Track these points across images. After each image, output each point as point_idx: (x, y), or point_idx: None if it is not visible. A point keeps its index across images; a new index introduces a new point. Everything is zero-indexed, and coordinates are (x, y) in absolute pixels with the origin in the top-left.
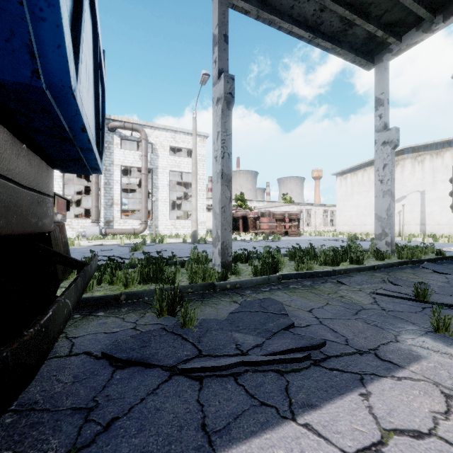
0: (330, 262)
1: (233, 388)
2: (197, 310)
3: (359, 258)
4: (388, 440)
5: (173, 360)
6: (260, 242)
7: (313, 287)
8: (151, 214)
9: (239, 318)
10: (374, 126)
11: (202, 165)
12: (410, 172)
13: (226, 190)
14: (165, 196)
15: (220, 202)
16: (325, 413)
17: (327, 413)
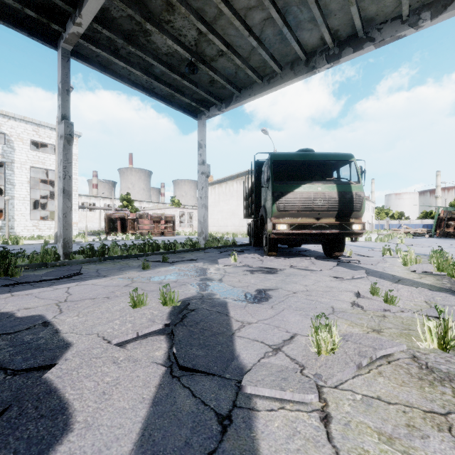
0: (152, 250)
1: (28, 286)
2: (27, 274)
3: (172, 247)
4: (75, 286)
5: (2, 284)
6: (129, 241)
7: (119, 262)
8: (4, 214)
9: (51, 273)
10: (198, 160)
11: (73, 164)
12: None
13: (67, 202)
14: (25, 194)
15: (62, 210)
16: (61, 285)
17: (61, 285)
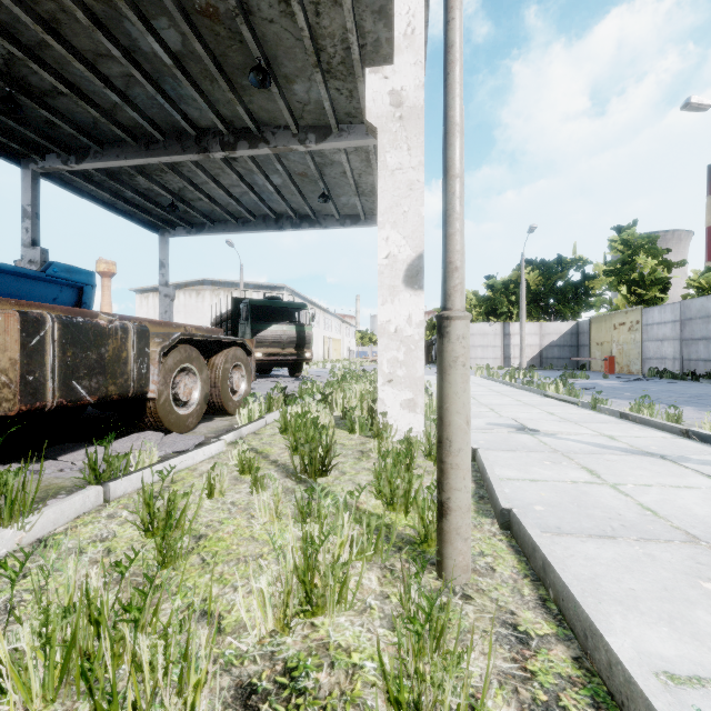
0: None
1: None
2: None
3: None
4: None
5: None
6: None
7: None
8: None
9: None
10: (160, 281)
11: None
12: (209, 303)
13: None
14: None
15: None
16: None
17: None
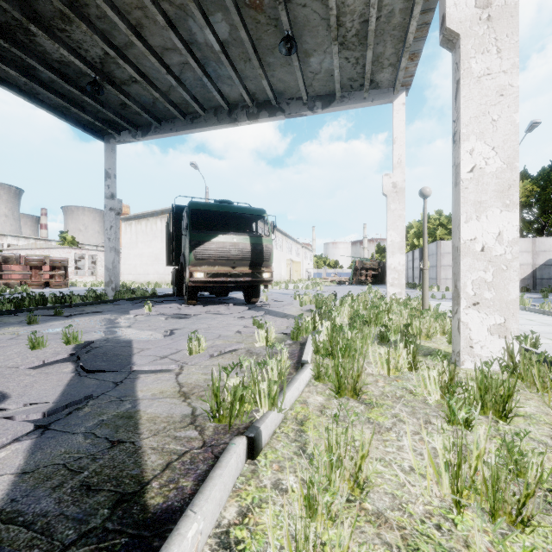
0: (36, 305)
1: None
2: None
3: (67, 300)
4: None
5: None
6: None
7: None
8: None
9: None
10: (105, 193)
11: None
12: None
13: None
14: None
15: None
16: None
17: None
